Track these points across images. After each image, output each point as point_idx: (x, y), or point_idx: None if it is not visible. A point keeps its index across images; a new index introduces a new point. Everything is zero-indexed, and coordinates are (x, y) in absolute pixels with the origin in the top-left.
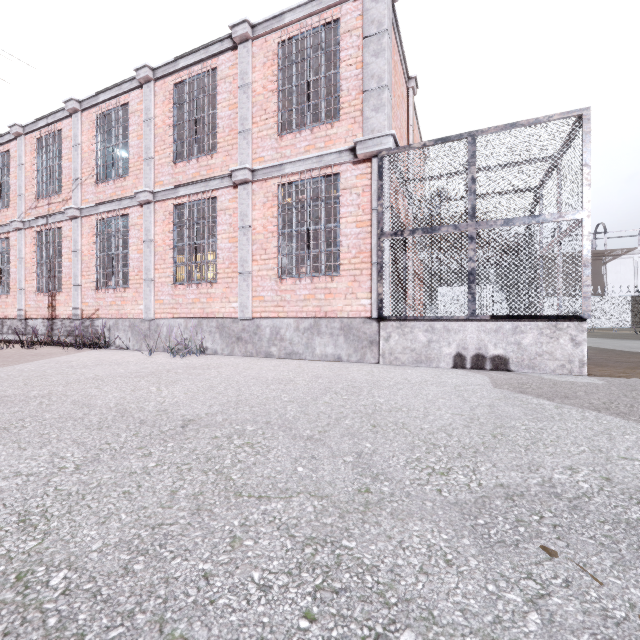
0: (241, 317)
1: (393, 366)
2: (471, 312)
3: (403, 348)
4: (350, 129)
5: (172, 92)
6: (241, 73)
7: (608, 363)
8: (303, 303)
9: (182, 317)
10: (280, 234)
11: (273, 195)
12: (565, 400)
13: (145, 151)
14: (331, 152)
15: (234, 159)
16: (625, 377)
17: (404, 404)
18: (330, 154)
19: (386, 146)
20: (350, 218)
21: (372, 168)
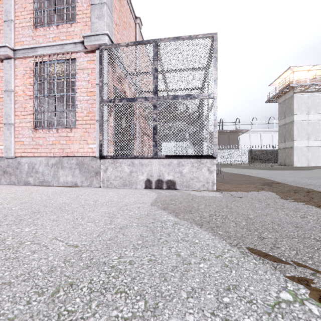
0: (5, 156)
1: (106, 189)
2: (155, 153)
3: (115, 176)
4: (83, 29)
5: None
6: None
7: (231, 181)
8: (51, 146)
9: None
10: (34, 97)
11: (30, 69)
12: (187, 214)
13: None
14: (69, 42)
15: (1, 40)
16: (234, 190)
17: (41, 234)
18: (69, 44)
19: (103, 41)
20: (83, 89)
21: (96, 56)
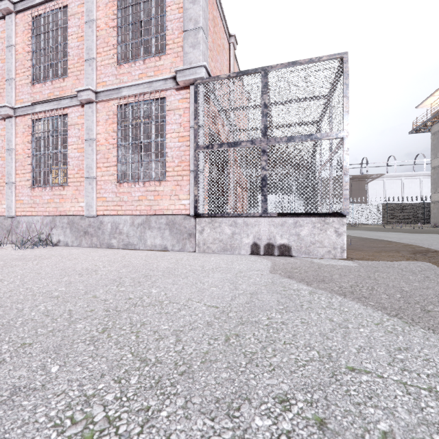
0: (87, 214)
1: (204, 254)
2: (263, 210)
3: (213, 239)
4: (174, 61)
5: (30, 24)
6: (87, 10)
7: (363, 248)
8: (137, 203)
9: (39, 215)
10: (118, 146)
11: (113, 113)
12: (321, 284)
13: (7, 73)
14: (158, 79)
15: (82, 82)
16: (372, 259)
17: (172, 295)
18: (158, 81)
19: (199, 75)
20: (174, 134)
21: (190, 93)
